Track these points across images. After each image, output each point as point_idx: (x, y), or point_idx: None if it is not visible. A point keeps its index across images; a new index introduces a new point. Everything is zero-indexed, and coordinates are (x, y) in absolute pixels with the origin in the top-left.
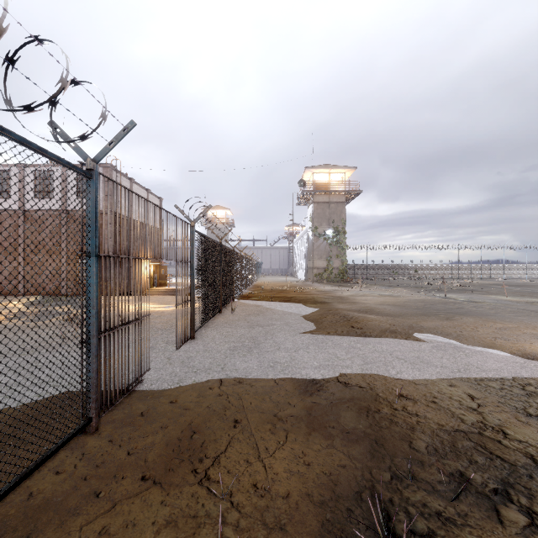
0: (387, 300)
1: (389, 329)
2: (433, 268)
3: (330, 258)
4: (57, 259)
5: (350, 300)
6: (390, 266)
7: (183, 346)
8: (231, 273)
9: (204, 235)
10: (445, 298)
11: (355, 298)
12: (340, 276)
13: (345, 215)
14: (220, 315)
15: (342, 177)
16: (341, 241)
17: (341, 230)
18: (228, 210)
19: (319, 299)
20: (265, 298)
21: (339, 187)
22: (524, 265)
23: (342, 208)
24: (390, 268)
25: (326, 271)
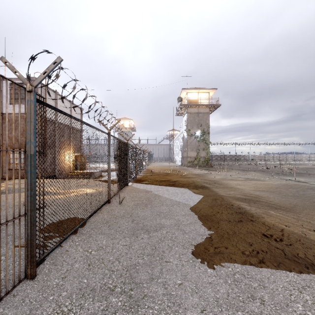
0: (259, 185)
1: None
2: (262, 157)
3: (199, 150)
4: None
5: (226, 185)
6: (234, 155)
7: None
8: (125, 162)
9: (73, 117)
10: (299, 182)
11: (227, 182)
12: (206, 162)
13: (208, 121)
14: (107, 207)
15: (206, 96)
16: (206, 139)
17: (206, 131)
18: (131, 120)
19: (199, 184)
20: (154, 182)
21: (205, 102)
22: None
23: (207, 116)
24: (234, 157)
25: (196, 159)
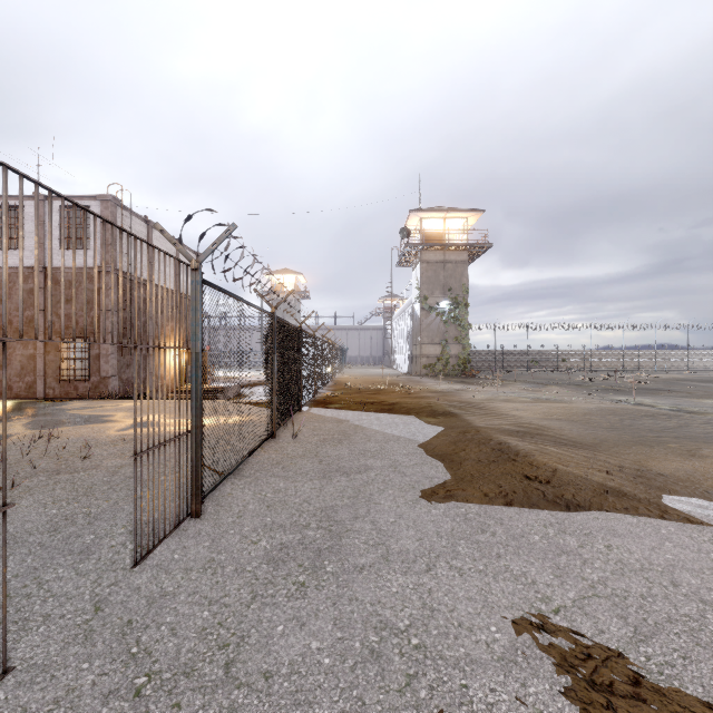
0: (553, 410)
1: (608, 487)
2: (586, 356)
3: (446, 342)
4: (30, 343)
5: (491, 410)
6: (526, 352)
7: (162, 546)
8: (297, 366)
9: (232, 295)
10: (639, 406)
11: (496, 405)
12: (461, 367)
13: (467, 280)
14: (272, 443)
15: (462, 226)
16: (462, 317)
17: (462, 302)
18: (300, 275)
19: (440, 408)
20: (352, 406)
21: (459, 239)
22: (712, 351)
23: (463, 269)
24: (526, 356)
25: (440, 360)
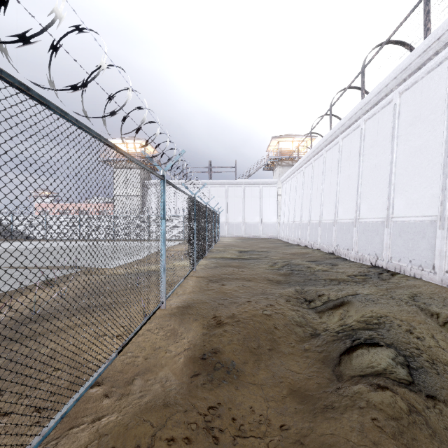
0: None
1: None
2: None
3: None
4: None
5: None
6: None
7: None
8: None
9: None
10: None
11: None
12: None
13: None
14: None
15: None
16: None
17: None
18: None
19: None
20: None
21: None
22: None
23: None
24: None
25: None
